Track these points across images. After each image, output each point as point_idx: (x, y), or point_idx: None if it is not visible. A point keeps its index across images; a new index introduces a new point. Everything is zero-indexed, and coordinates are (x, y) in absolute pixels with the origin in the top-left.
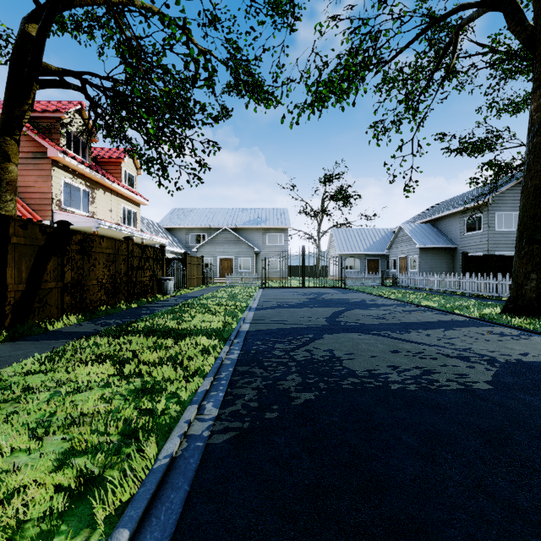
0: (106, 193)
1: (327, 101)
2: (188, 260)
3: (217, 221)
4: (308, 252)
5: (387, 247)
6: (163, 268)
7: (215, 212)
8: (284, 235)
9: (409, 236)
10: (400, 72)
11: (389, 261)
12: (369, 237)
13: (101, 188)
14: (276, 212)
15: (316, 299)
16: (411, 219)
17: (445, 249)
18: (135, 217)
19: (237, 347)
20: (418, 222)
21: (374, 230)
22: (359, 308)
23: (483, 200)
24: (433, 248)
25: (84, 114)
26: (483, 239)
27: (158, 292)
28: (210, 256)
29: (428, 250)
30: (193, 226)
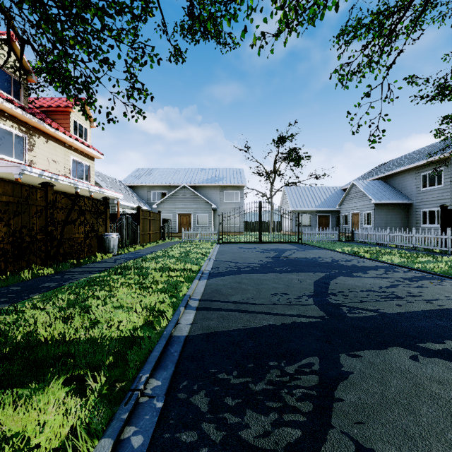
0: (50, 142)
1: (301, 8)
2: (142, 215)
3: (177, 180)
4: (265, 207)
5: (338, 203)
6: (106, 223)
7: (176, 171)
8: (240, 192)
9: (363, 192)
10: (360, 22)
11: (339, 217)
12: (320, 195)
13: (42, 135)
14: (233, 171)
15: (280, 258)
16: (359, 177)
17: (400, 205)
18: (88, 171)
19: (138, 436)
20: (368, 179)
21: (324, 188)
22: (342, 273)
23: (450, 152)
24: (388, 203)
25: (16, 48)
26: (445, 194)
27: (99, 251)
28: (169, 212)
29: (384, 206)
30: (154, 184)
